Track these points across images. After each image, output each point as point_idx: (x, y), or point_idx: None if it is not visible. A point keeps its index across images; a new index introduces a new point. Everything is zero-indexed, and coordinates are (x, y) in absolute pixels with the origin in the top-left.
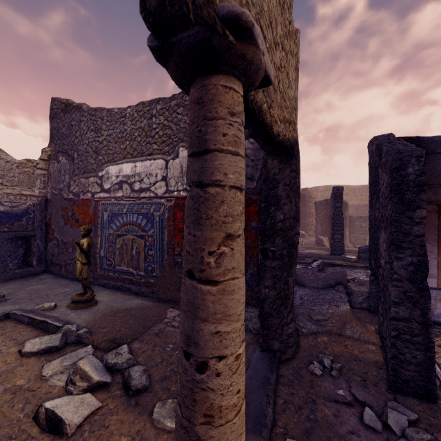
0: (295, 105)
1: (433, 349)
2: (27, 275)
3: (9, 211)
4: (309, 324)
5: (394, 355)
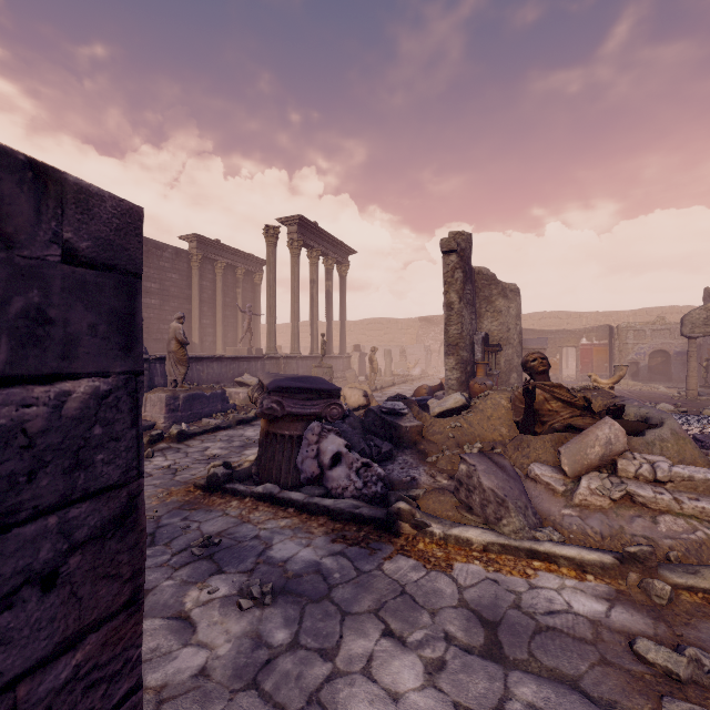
0: None
1: None
2: None
3: (680, 351)
4: None
5: None
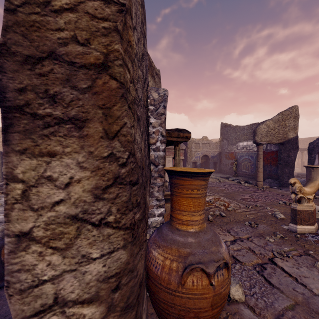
0: (296, 126)
1: None
2: (216, 172)
3: (213, 155)
4: None
5: None
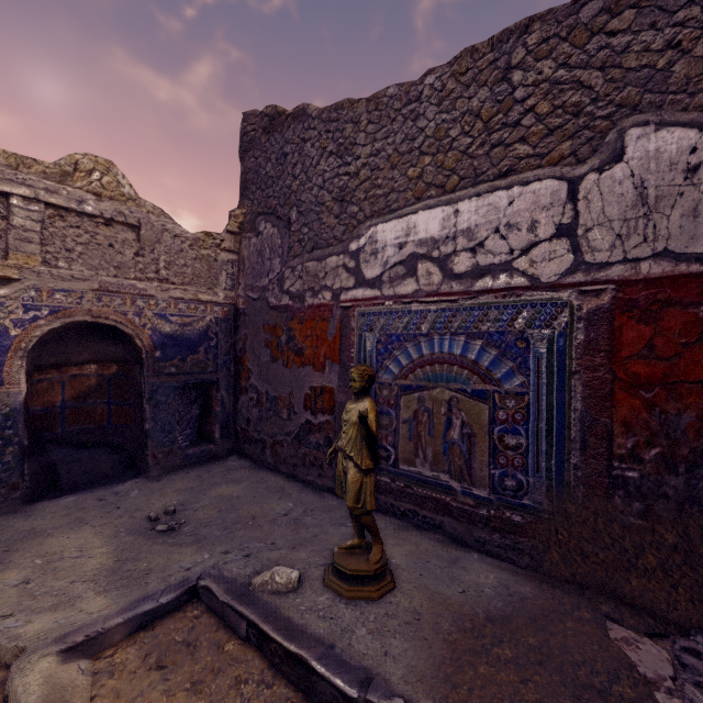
0: None
1: None
2: (206, 458)
3: (179, 333)
4: None
5: None
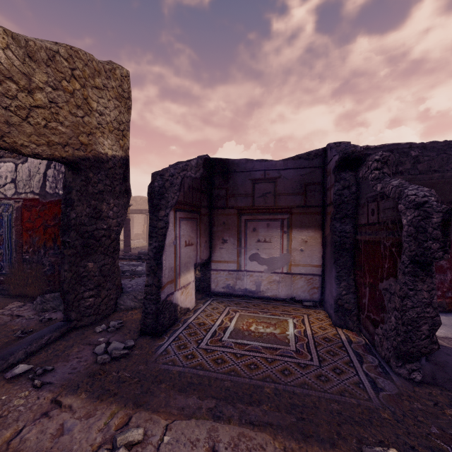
0: (123, 127)
1: (160, 302)
2: None
3: None
4: (130, 302)
5: (144, 310)
